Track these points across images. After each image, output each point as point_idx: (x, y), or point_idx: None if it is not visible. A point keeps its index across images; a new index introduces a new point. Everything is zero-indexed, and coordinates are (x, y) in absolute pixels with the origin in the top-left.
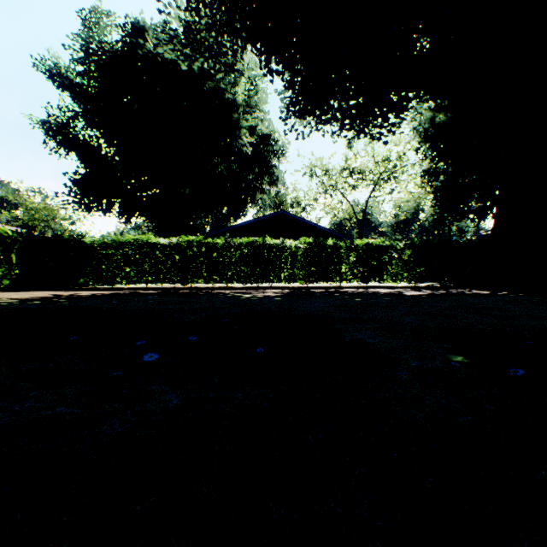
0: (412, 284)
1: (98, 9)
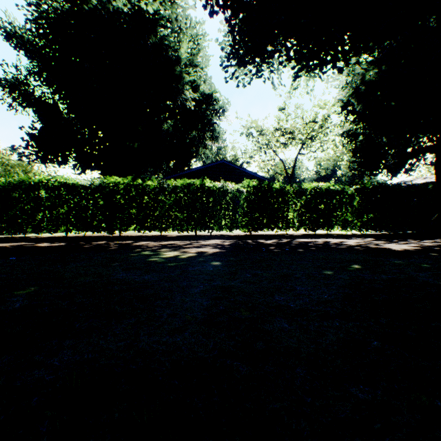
0: (363, 231)
1: None
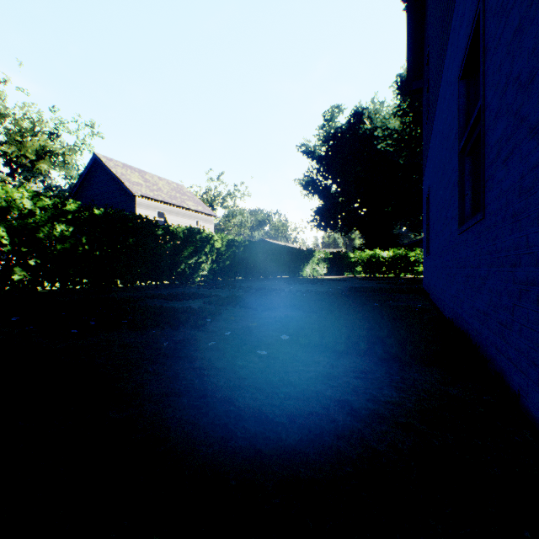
0: None
1: (332, 107)
